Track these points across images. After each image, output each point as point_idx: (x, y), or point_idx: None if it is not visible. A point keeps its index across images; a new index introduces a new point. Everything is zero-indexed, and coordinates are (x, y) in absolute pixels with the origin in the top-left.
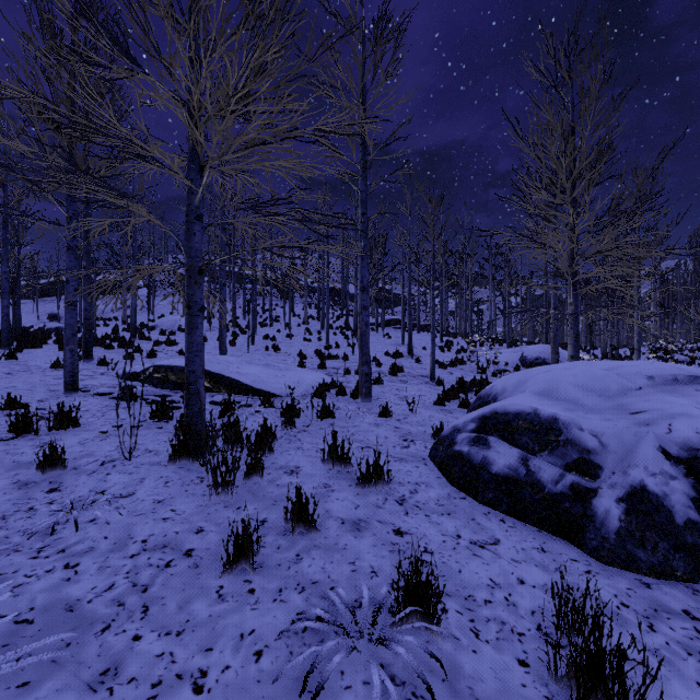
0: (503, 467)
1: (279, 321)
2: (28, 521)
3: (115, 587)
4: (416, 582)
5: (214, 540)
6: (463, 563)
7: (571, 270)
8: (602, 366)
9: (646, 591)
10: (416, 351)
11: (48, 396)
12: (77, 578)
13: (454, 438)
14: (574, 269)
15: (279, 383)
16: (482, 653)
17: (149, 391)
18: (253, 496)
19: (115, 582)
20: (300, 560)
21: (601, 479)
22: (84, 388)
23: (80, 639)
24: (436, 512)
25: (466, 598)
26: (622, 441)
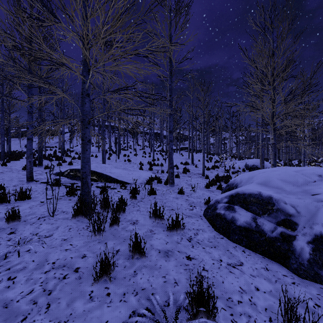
0: (243, 222)
1: (131, 147)
2: None
3: (33, 292)
4: (200, 293)
5: (91, 262)
6: (224, 277)
7: (273, 122)
8: (293, 170)
9: None
10: (195, 162)
11: (18, 183)
12: (13, 286)
13: (216, 206)
14: (274, 121)
15: (130, 177)
16: None
17: (67, 181)
18: (113, 236)
19: (34, 288)
20: (136, 275)
21: (297, 230)
22: (36, 180)
23: None
24: (208, 246)
25: (227, 300)
26: (308, 210)
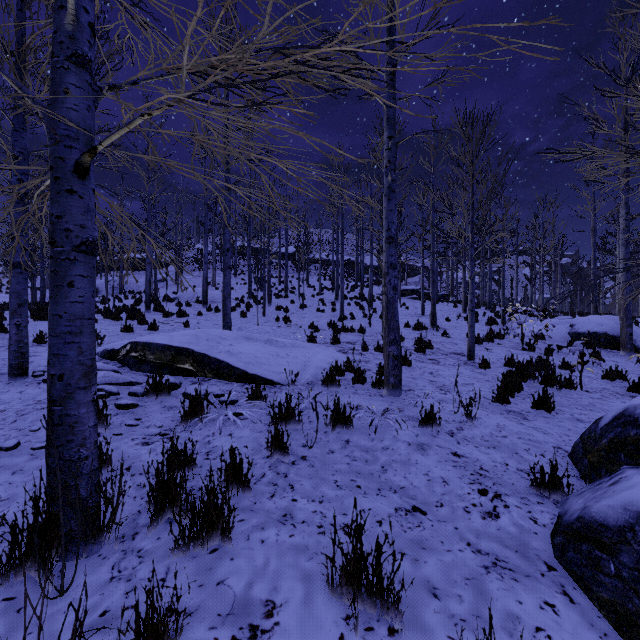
0: None
1: (294, 292)
2: None
3: None
4: None
5: None
6: None
7: None
8: None
9: None
10: (439, 323)
11: None
12: None
13: None
14: None
15: (280, 365)
16: None
17: (110, 377)
18: None
19: None
20: None
21: None
22: (36, 372)
23: None
24: None
25: None
26: None
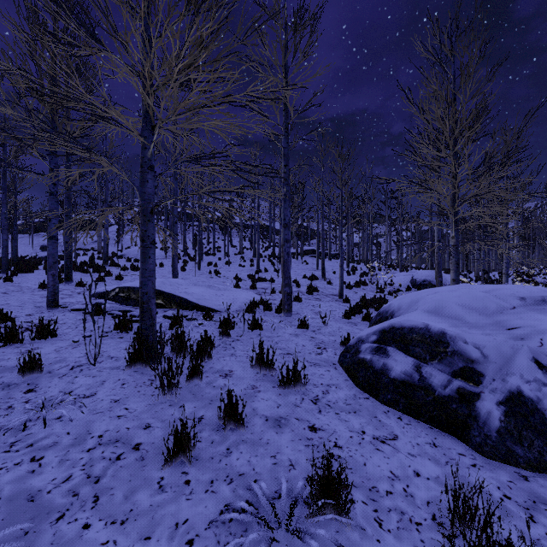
0: (400, 373)
1: (220, 251)
2: (6, 418)
3: (72, 479)
4: (327, 478)
5: (159, 435)
6: (367, 457)
7: (453, 210)
8: (481, 289)
9: (525, 483)
10: (328, 275)
11: (34, 311)
12: (40, 470)
13: (359, 347)
14: (456, 209)
15: (218, 301)
16: (385, 542)
17: (114, 307)
18: (193, 396)
19: (72, 474)
20: (229, 454)
21: (483, 385)
22: (63, 305)
23: (37, 527)
24: (345, 410)
25: (370, 489)
26: (501, 352)
